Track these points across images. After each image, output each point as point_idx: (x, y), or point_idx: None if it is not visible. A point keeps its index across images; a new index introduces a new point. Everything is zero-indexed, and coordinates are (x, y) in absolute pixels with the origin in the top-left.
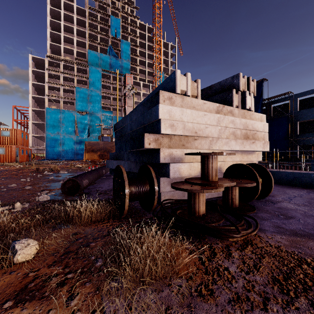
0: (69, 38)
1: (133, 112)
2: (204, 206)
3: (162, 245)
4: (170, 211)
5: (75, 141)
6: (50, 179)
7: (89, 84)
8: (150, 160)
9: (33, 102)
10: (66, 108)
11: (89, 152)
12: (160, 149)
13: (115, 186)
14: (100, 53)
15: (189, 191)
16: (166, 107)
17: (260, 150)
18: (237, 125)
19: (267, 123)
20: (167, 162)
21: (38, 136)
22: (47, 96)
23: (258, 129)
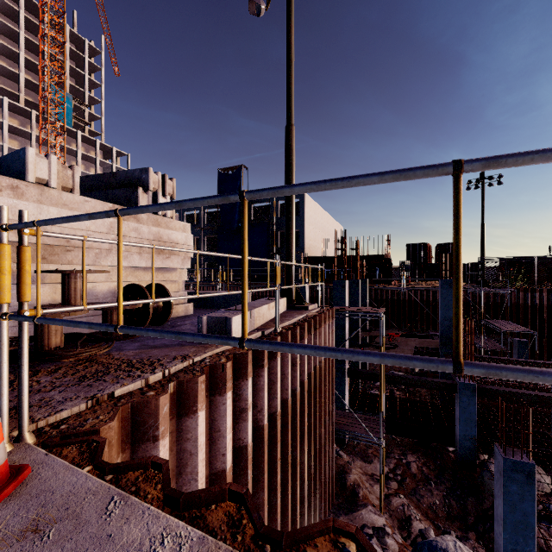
0: None
1: None
2: (60, 337)
3: None
4: None
5: None
6: None
7: None
8: None
9: None
10: None
11: None
12: None
13: None
14: None
15: None
16: (5, 200)
17: (178, 267)
18: (144, 235)
19: (192, 235)
20: None
21: None
22: None
23: (178, 242)
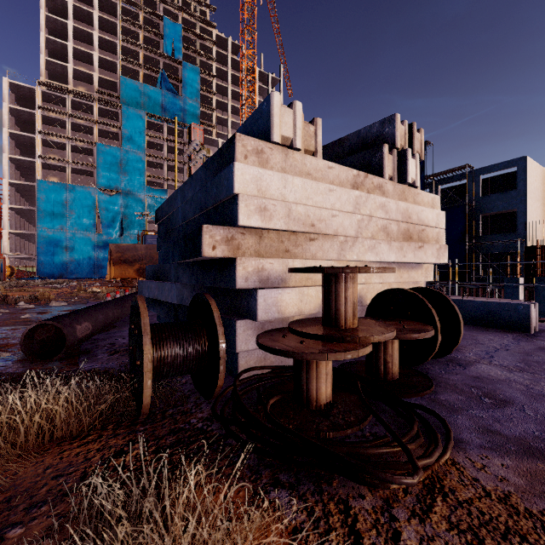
0: (84, 52)
1: (188, 183)
2: (330, 386)
3: (213, 529)
4: (255, 394)
5: (96, 243)
6: (21, 319)
7: (122, 139)
8: (217, 283)
9: (11, 168)
10: (78, 182)
11: (117, 264)
12: (236, 259)
13: (131, 342)
14: (144, 83)
15: (295, 356)
16: (250, 170)
17: (433, 261)
18: (391, 214)
19: (443, 212)
20: (251, 286)
21: (22, 233)
22: (40, 159)
23: (429, 223)
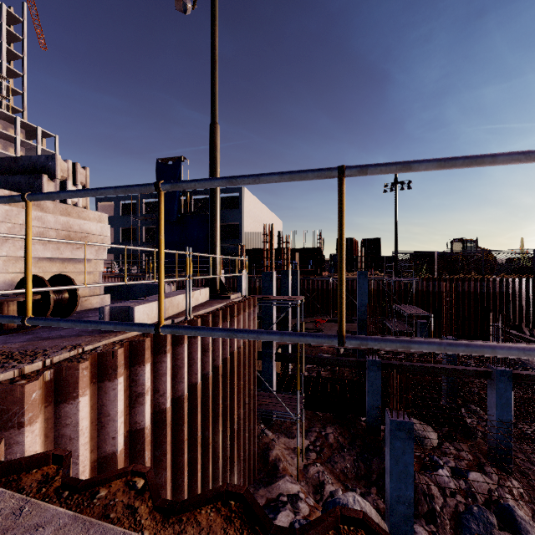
0: None
1: None
2: None
3: None
4: None
5: None
6: None
7: None
8: None
9: None
10: None
11: None
12: None
13: None
14: None
15: None
16: None
17: (92, 258)
18: (49, 224)
19: (109, 226)
20: None
21: None
22: None
23: (92, 232)
